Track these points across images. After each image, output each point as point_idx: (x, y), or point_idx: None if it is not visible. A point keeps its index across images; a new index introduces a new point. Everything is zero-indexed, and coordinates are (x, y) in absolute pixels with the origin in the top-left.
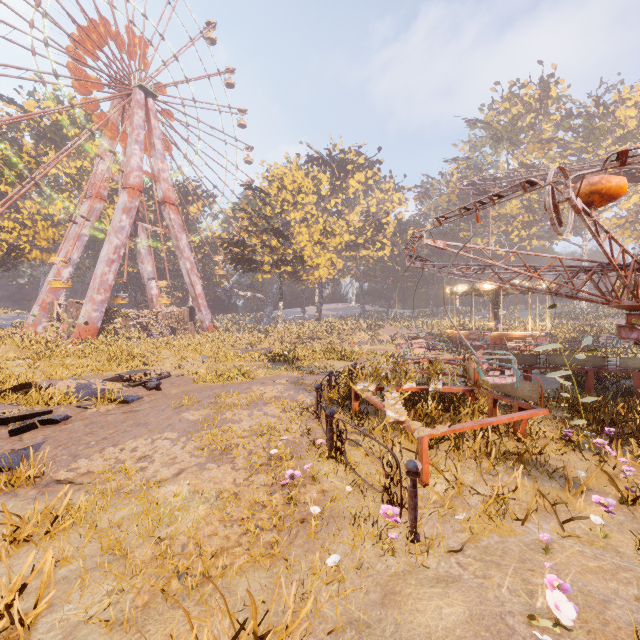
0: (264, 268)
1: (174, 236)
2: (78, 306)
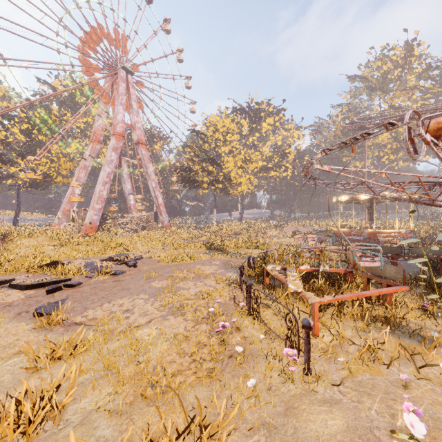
0: (203, 186)
1: (144, 165)
2: (85, 212)
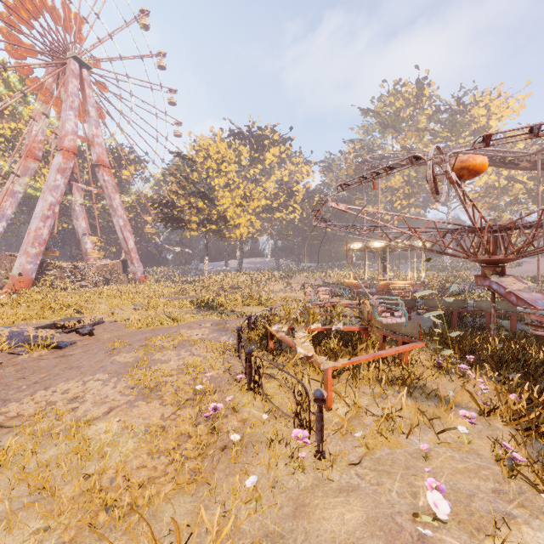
0: (191, 226)
1: (108, 196)
2: (12, 258)
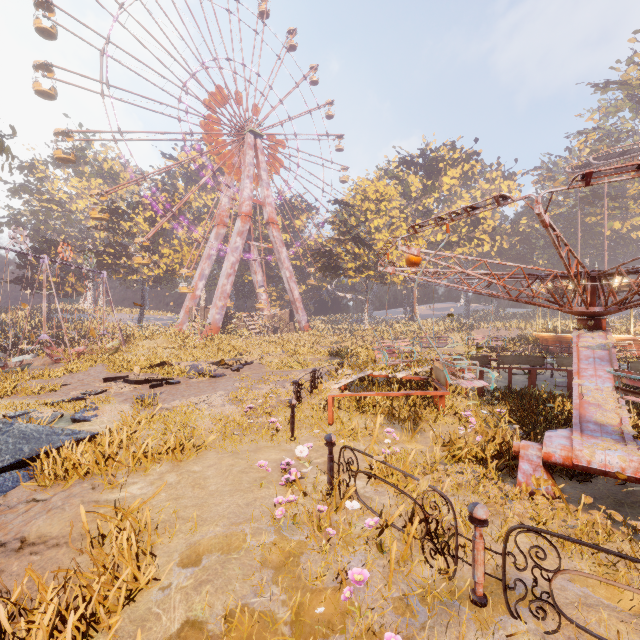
0: (349, 274)
1: (276, 250)
2: (207, 310)
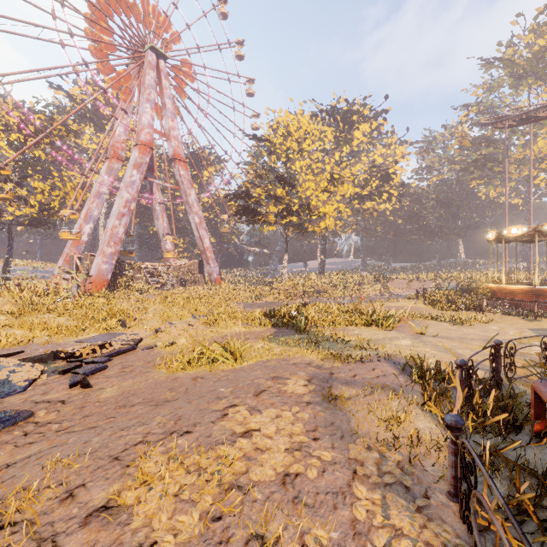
0: (269, 219)
1: (184, 192)
2: (92, 259)
